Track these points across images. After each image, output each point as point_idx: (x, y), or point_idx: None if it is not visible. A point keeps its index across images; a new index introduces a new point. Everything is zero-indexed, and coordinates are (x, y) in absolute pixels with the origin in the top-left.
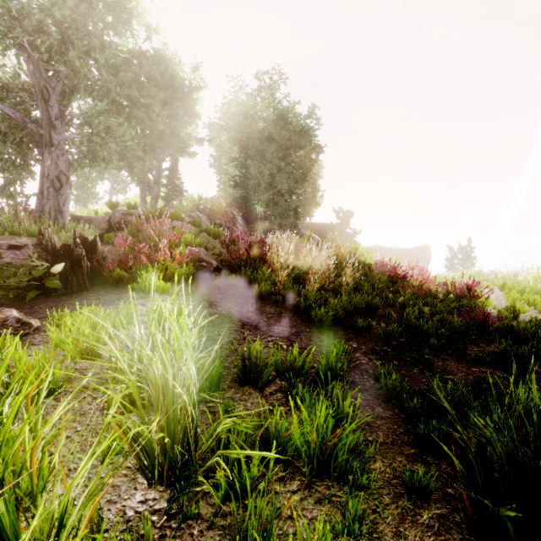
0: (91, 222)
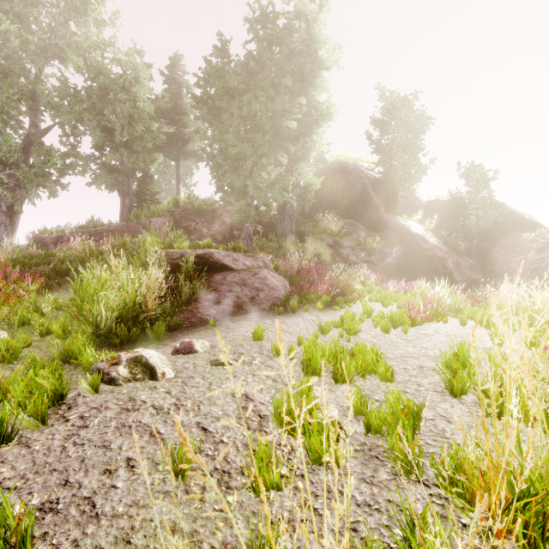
0: (44, 241)
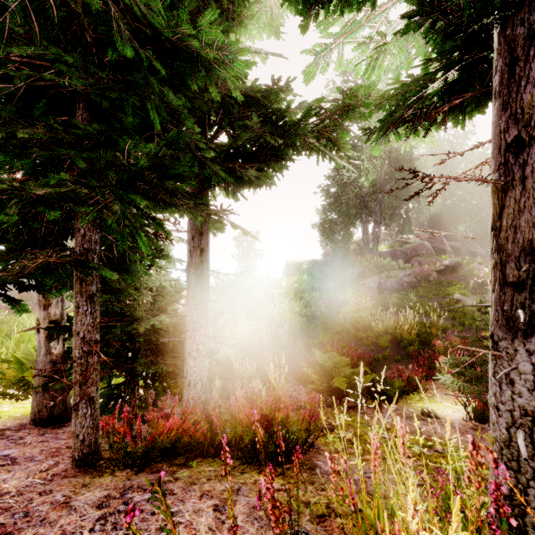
0: (380, 254)
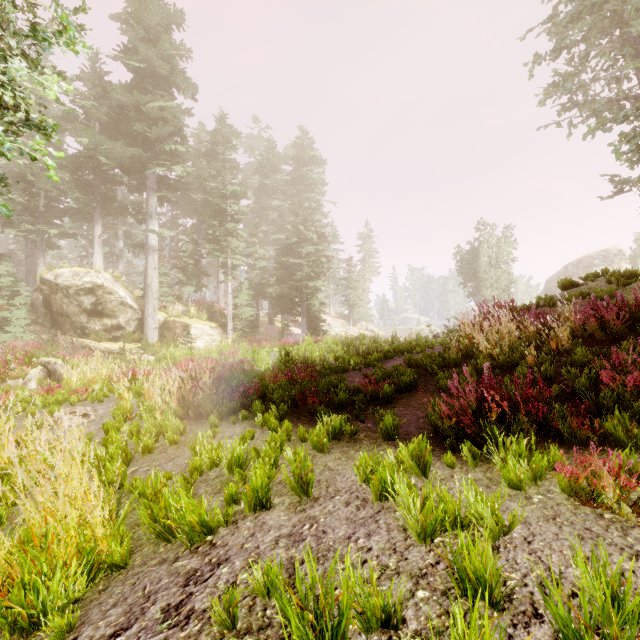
0: None
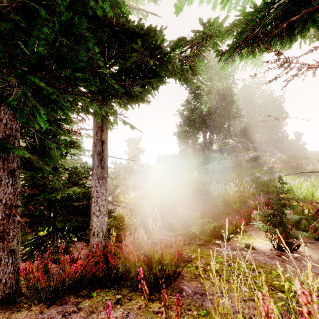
0: (213, 151)
